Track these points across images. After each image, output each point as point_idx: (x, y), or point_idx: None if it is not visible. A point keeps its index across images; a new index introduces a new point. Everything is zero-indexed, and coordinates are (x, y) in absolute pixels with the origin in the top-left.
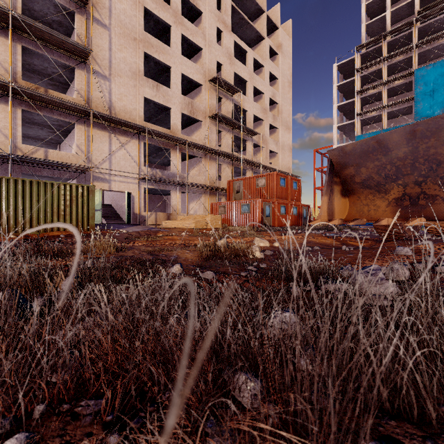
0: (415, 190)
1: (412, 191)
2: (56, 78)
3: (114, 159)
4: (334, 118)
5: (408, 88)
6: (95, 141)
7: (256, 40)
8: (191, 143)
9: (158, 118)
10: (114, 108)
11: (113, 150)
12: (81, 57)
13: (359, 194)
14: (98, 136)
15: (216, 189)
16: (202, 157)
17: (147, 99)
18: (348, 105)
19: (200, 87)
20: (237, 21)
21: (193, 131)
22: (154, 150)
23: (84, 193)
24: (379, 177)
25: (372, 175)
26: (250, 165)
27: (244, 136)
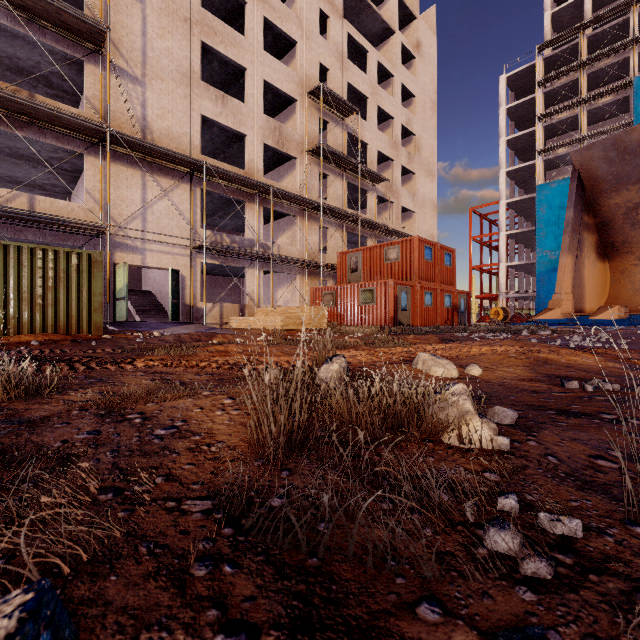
0: None
1: None
2: (57, 84)
3: (150, 216)
4: (502, 160)
5: (621, 109)
6: (118, 185)
7: (381, 36)
8: (278, 191)
9: (227, 154)
10: (151, 131)
11: (149, 200)
12: (93, 43)
13: None
14: (124, 176)
15: (318, 267)
16: (297, 216)
17: (207, 119)
18: (524, 138)
19: (293, 105)
20: (352, 5)
21: (283, 175)
22: (220, 205)
23: (82, 265)
24: None
25: None
26: (372, 230)
27: (363, 184)
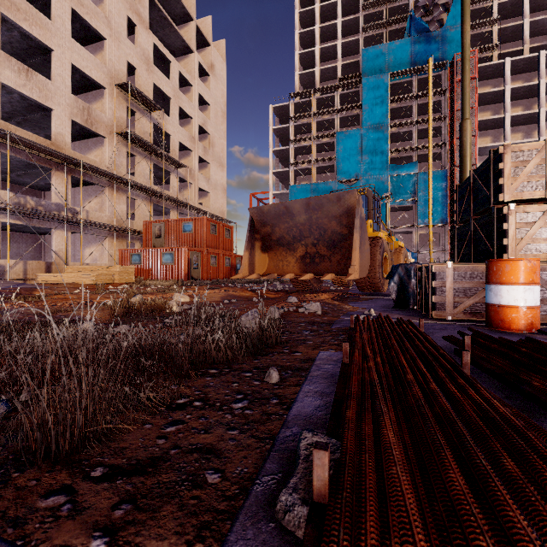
0: (313, 250)
1: (311, 250)
2: None
3: None
4: (270, 163)
5: (332, 147)
6: None
7: (183, 50)
8: (87, 165)
9: (28, 117)
10: None
11: None
12: None
13: (275, 251)
14: None
15: (127, 231)
16: (106, 187)
17: (7, 87)
18: (283, 151)
19: (102, 90)
20: (157, 18)
21: (91, 148)
22: (20, 166)
23: None
24: (289, 237)
25: (284, 235)
26: (174, 204)
27: (167, 166)
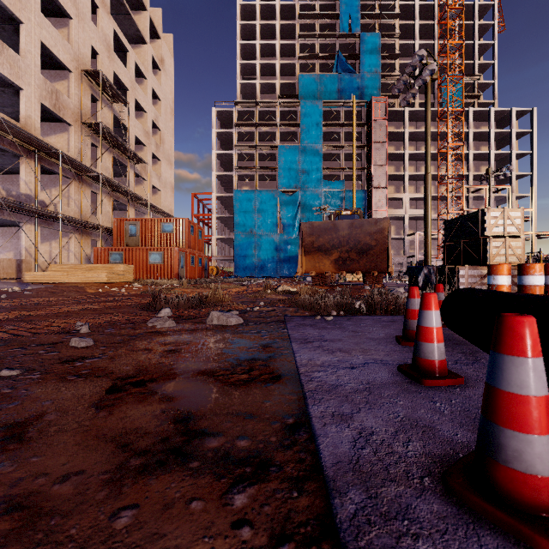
0: (345, 255)
1: (344, 255)
2: None
3: None
4: (214, 165)
5: (272, 158)
6: None
7: (135, 39)
8: (63, 155)
9: None
10: None
11: None
12: None
13: (313, 255)
14: None
15: (92, 228)
16: (73, 179)
17: None
18: (226, 155)
19: (63, 71)
20: (113, 2)
21: (48, 133)
22: None
23: None
24: (329, 245)
25: (325, 244)
26: (132, 200)
27: (125, 161)
